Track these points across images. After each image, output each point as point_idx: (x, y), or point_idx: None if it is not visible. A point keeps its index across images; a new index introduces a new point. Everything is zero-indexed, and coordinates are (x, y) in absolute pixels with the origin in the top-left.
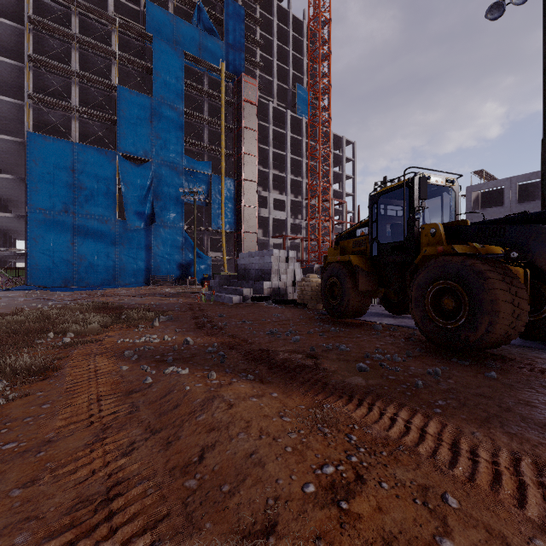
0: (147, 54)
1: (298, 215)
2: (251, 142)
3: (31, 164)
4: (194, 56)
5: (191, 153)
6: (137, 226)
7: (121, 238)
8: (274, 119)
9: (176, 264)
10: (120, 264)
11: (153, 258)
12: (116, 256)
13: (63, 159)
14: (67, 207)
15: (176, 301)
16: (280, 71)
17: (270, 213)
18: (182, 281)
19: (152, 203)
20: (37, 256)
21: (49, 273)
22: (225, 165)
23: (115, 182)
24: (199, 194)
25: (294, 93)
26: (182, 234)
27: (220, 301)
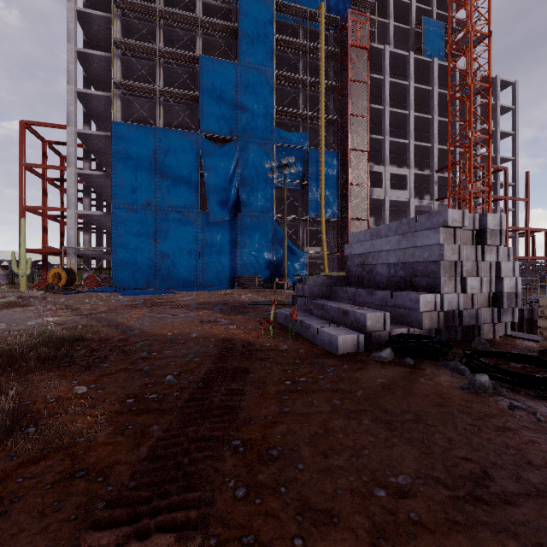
0: (233, 16)
1: (423, 195)
2: (360, 99)
3: (115, 156)
4: (287, 3)
5: (284, 127)
6: (221, 217)
7: (204, 232)
8: (390, 72)
9: (264, 263)
10: (203, 263)
11: (239, 256)
12: (198, 253)
13: (145, 148)
14: (149, 200)
15: (214, 332)
16: (397, 9)
17: (386, 194)
18: (271, 283)
19: (237, 189)
20: (121, 255)
21: (132, 273)
22: (326, 137)
23: (197, 167)
24: (289, 167)
25: (418, 33)
26: (271, 225)
27: (308, 338)
